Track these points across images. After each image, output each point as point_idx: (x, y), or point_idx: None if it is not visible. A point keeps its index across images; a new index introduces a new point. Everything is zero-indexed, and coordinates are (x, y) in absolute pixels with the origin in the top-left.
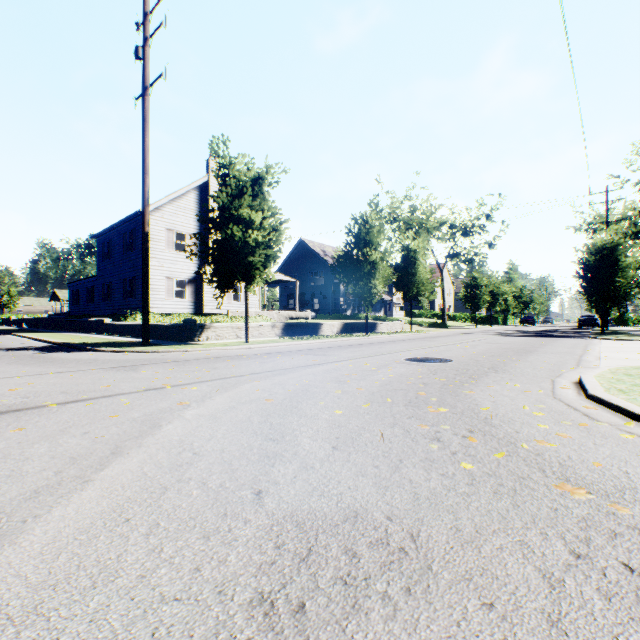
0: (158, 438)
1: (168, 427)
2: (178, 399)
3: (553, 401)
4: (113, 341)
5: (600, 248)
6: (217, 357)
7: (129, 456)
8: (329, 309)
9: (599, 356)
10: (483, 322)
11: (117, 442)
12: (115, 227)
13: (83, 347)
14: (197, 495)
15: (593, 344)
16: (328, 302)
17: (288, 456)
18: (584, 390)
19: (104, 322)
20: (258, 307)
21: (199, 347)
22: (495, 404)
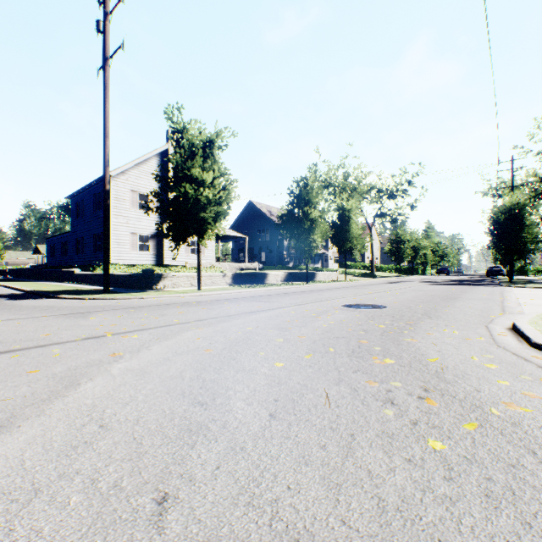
0: (67, 402)
1: (86, 386)
2: (113, 349)
3: (499, 350)
4: (78, 289)
5: (508, 208)
6: (168, 304)
7: (17, 431)
8: (274, 261)
9: (519, 302)
10: (405, 272)
11: (15, 409)
12: (86, 189)
13: (47, 294)
14: (74, 506)
15: (507, 291)
16: (273, 255)
17: (214, 430)
18: (525, 337)
19: (74, 272)
20: (212, 259)
21: (154, 294)
22: (441, 354)
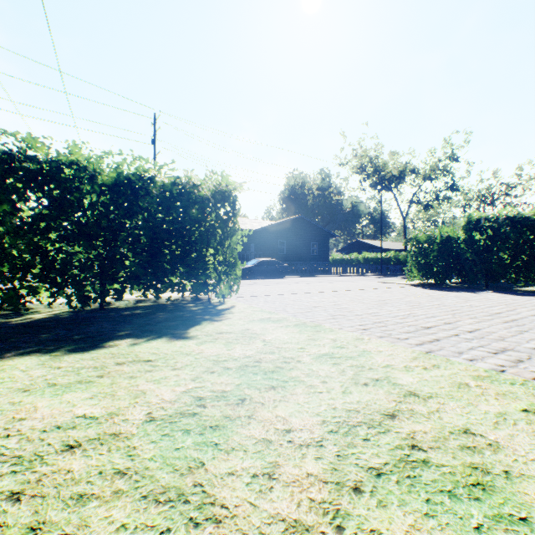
0: None
1: None
2: None
3: None
4: None
5: None
6: None
7: None
8: None
9: None
10: None
11: None
12: None
13: None
14: None
15: None
16: None
17: None
18: None
19: None
20: None
21: None
22: None
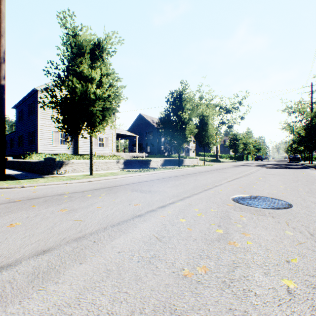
0: None
1: None
2: None
3: None
4: None
5: None
6: (33, 198)
7: None
8: (155, 152)
9: None
10: (236, 159)
11: None
12: (23, 101)
13: None
14: None
15: None
16: (155, 148)
17: None
18: None
19: (7, 159)
20: (114, 150)
21: (40, 182)
22: None
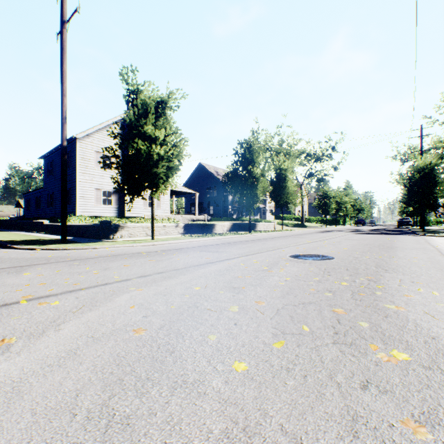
0: None
1: None
2: (8, 330)
3: None
4: (40, 239)
5: (422, 168)
6: (118, 255)
7: None
8: (220, 214)
9: None
10: (329, 223)
11: None
12: (56, 150)
13: (5, 245)
14: None
15: (430, 240)
16: (220, 209)
17: None
18: None
19: (43, 223)
20: (167, 212)
21: (108, 244)
22: None
